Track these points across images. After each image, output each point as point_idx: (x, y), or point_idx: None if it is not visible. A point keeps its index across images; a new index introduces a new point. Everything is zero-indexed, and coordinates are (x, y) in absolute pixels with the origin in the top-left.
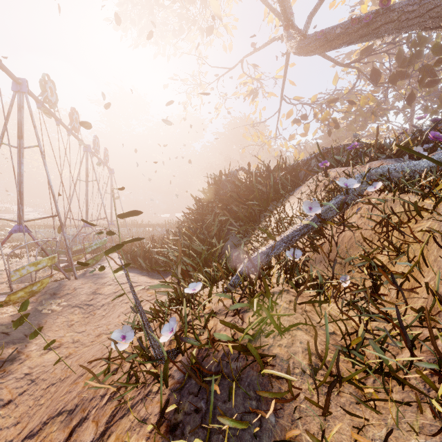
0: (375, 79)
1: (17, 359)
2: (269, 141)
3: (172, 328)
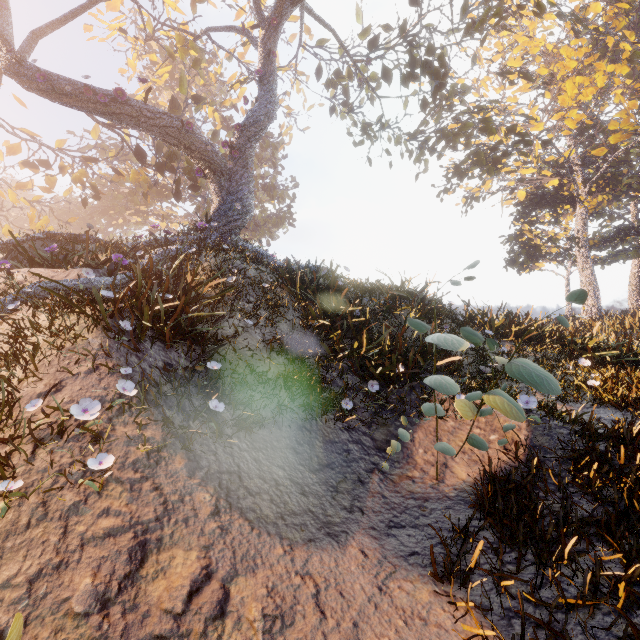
0: (141, 159)
1: None
2: None
3: None
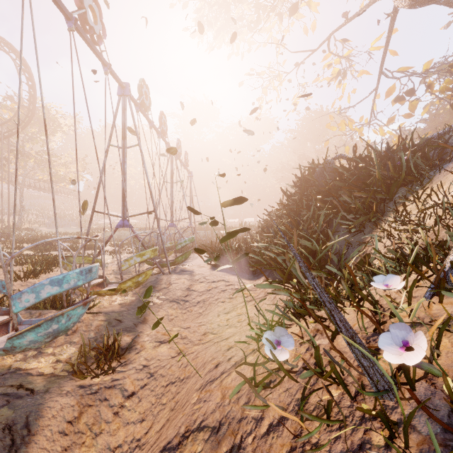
0: None
1: (133, 348)
2: (360, 128)
3: (403, 342)
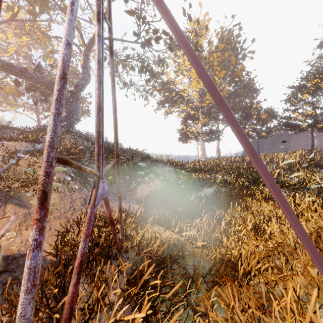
0: (17, 84)
1: None
2: None
3: None
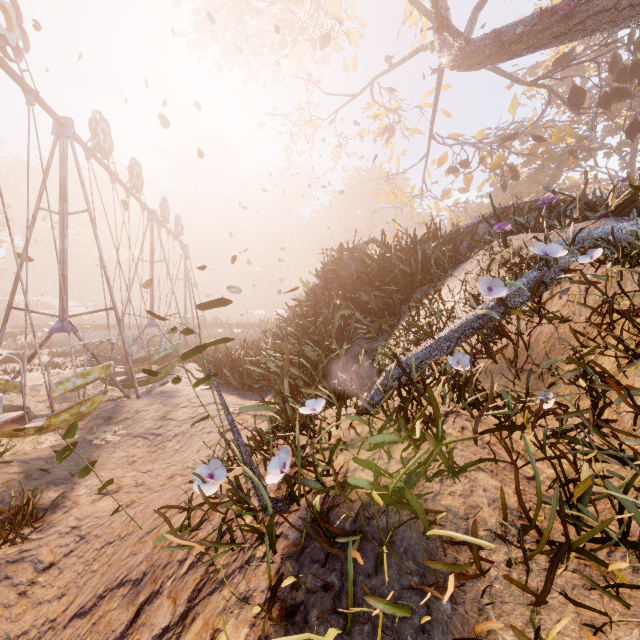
0: (576, 103)
1: (61, 506)
2: (412, 200)
3: (284, 463)
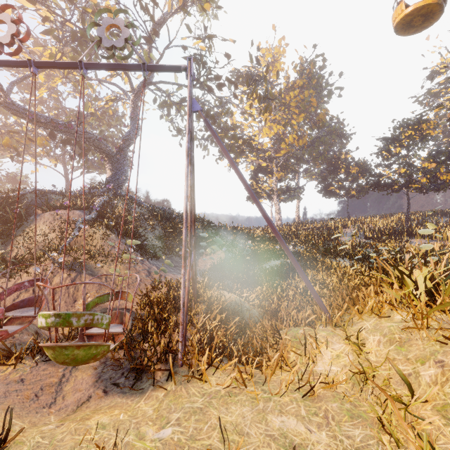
0: (52, 137)
1: None
2: None
3: (62, 259)
